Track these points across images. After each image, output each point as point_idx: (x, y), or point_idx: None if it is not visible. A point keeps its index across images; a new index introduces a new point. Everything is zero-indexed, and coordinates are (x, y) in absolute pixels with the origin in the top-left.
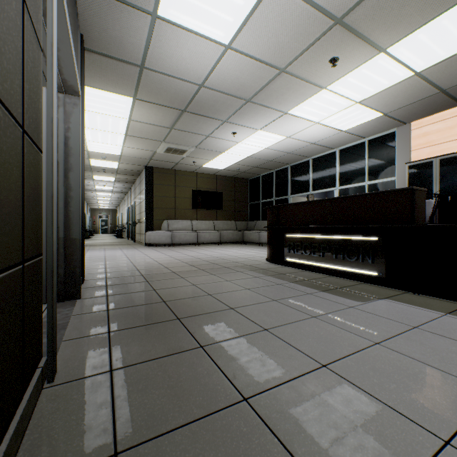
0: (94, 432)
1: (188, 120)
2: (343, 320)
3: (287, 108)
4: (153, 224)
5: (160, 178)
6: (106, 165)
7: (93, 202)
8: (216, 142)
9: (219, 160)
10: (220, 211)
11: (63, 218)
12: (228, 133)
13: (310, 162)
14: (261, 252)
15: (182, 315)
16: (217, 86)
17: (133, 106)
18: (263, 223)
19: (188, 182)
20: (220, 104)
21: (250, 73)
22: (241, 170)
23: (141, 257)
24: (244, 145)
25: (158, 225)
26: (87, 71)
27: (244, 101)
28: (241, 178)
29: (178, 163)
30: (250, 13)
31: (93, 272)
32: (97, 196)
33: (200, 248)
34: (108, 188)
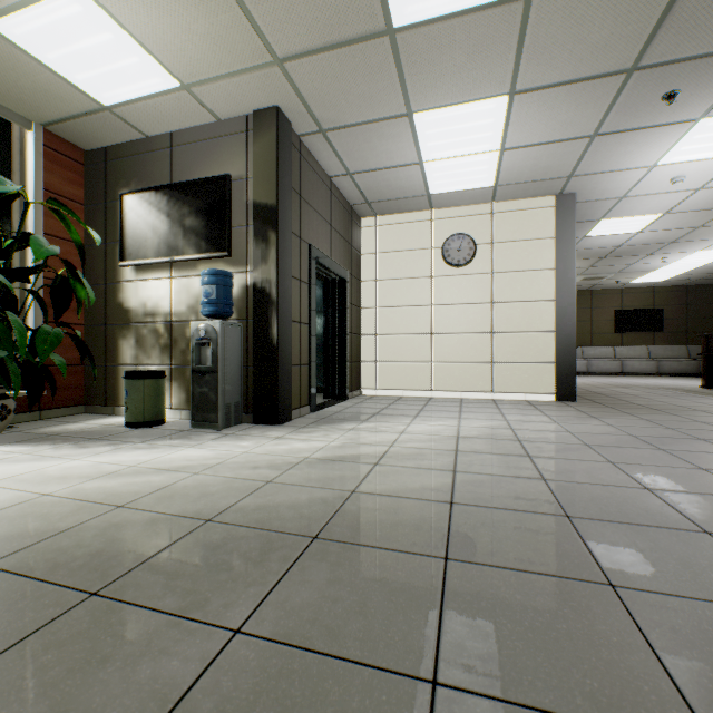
0: (580, 398)
1: (606, 261)
2: (697, 400)
3: None
4: None
5: None
6: None
7: None
8: (642, 266)
9: (652, 275)
10: (658, 333)
11: None
12: (656, 259)
13: None
14: None
15: (602, 394)
16: (633, 244)
17: None
18: None
19: (608, 302)
20: (639, 249)
21: (664, 234)
22: (693, 278)
23: None
24: (683, 262)
25: None
26: None
27: (666, 243)
28: (699, 285)
29: (595, 285)
30: (652, 222)
31: None
32: None
33: (623, 378)
34: None
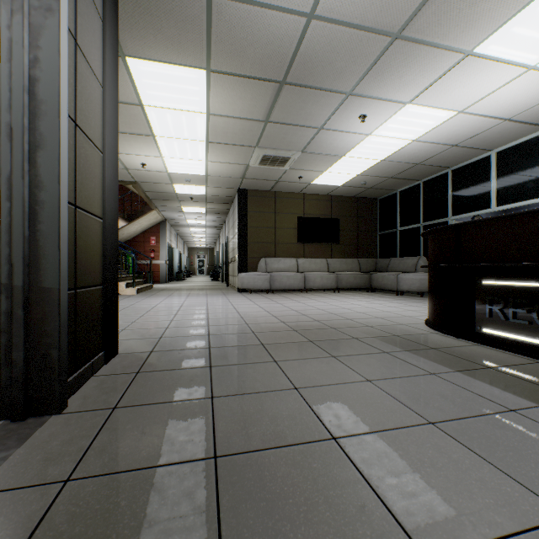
0: None
1: (289, 101)
2: None
3: (474, 39)
4: (248, 264)
5: (256, 203)
6: (193, 191)
7: (189, 240)
8: (332, 138)
9: (336, 170)
10: (336, 244)
11: (22, 245)
12: (353, 117)
13: (492, 158)
14: (407, 307)
15: None
16: (339, 11)
17: (209, 88)
18: (401, 261)
19: (292, 207)
20: (342, 56)
21: None
22: (368, 184)
23: (225, 309)
24: (377, 138)
25: (254, 264)
26: (133, 25)
27: (388, 39)
28: (367, 198)
29: (279, 181)
30: None
31: (144, 335)
32: (191, 232)
33: (308, 297)
34: (201, 222)
